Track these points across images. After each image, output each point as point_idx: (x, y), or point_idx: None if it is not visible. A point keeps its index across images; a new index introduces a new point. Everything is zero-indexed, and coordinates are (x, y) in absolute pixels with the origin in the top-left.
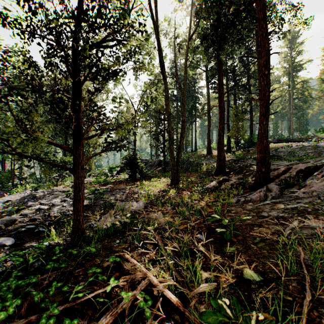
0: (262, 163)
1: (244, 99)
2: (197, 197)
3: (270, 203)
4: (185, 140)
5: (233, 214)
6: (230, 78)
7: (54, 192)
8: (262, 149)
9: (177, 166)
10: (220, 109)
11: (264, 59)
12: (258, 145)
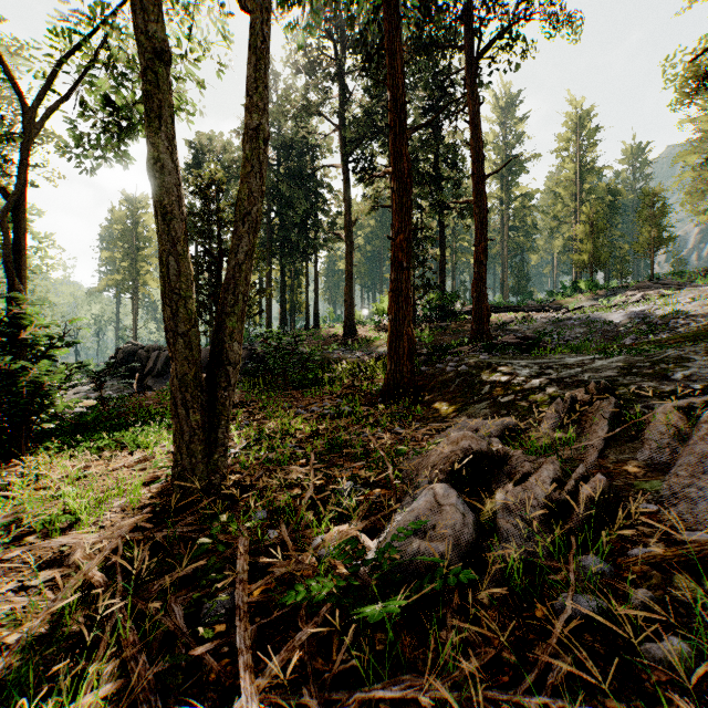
0: None
1: (426, 210)
2: None
3: None
4: (290, 301)
5: None
6: None
7: None
8: None
9: (215, 384)
10: (399, 178)
11: None
12: None
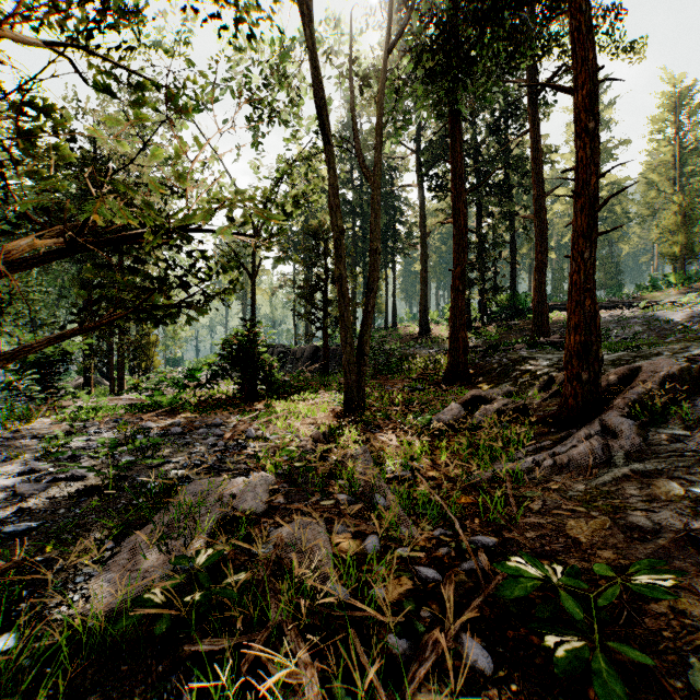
0: (582, 359)
1: (497, 216)
2: (418, 452)
3: (631, 474)
4: None
5: (544, 522)
6: (468, 169)
7: (18, 440)
8: (581, 321)
9: (359, 364)
10: (456, 229)
11: (585, 91)
12: (572, 311)
